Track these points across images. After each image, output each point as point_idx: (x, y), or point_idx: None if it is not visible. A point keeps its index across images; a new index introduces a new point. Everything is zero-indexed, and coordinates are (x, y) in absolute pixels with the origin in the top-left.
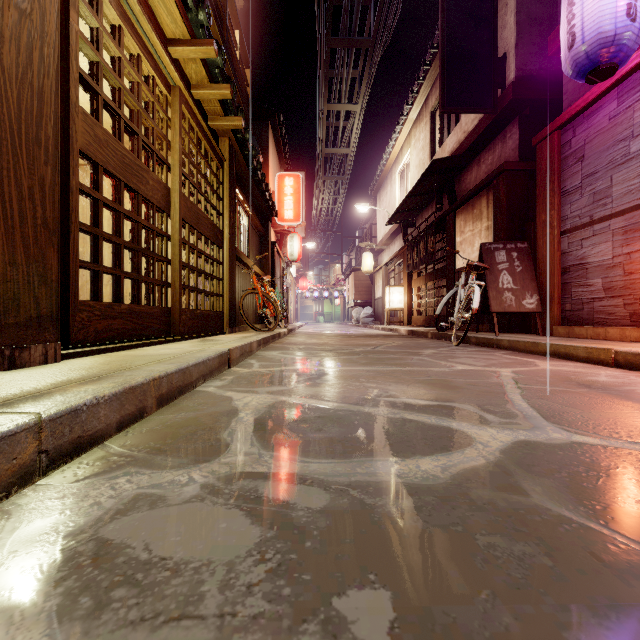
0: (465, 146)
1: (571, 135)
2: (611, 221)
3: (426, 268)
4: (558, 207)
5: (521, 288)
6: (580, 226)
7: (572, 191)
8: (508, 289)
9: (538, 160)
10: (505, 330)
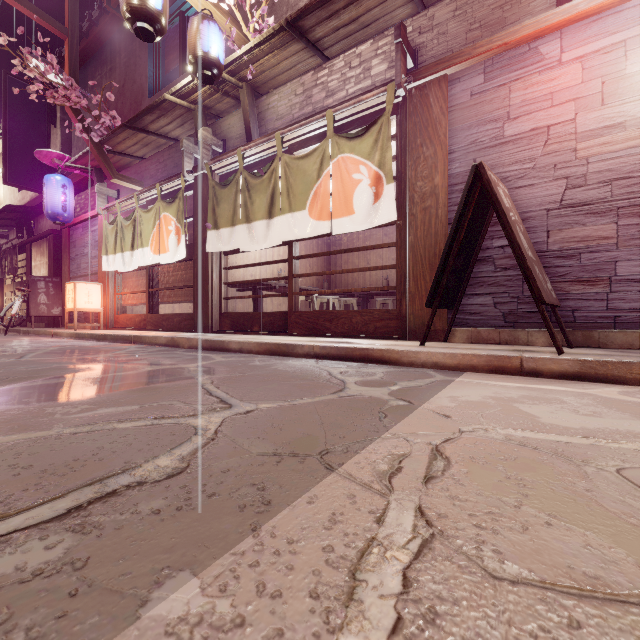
0: (38, 201)
1: (73, 233)
2: (81, 278)
3: (15, 278)
4: (69, 265)
5: (52, 303)
6: (75, 277)
7: (73, 260)
8: (44, 303)
9: (63, 237)
10: (53, 326)
